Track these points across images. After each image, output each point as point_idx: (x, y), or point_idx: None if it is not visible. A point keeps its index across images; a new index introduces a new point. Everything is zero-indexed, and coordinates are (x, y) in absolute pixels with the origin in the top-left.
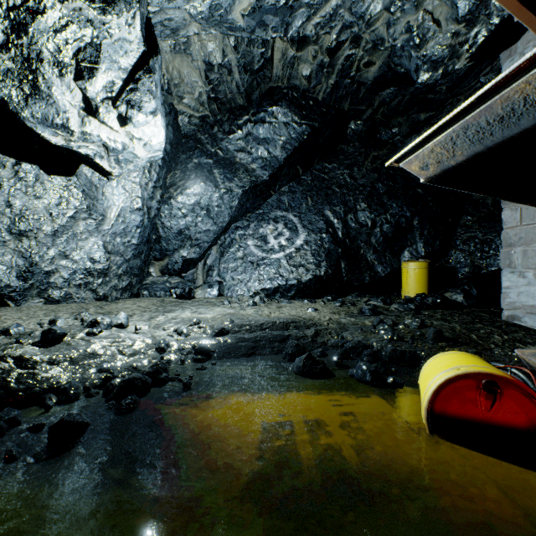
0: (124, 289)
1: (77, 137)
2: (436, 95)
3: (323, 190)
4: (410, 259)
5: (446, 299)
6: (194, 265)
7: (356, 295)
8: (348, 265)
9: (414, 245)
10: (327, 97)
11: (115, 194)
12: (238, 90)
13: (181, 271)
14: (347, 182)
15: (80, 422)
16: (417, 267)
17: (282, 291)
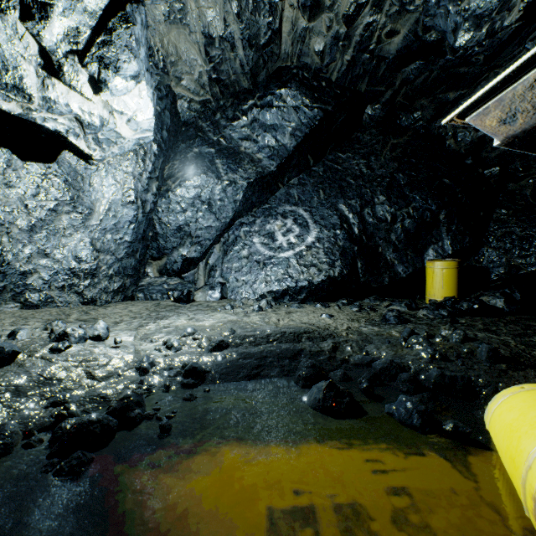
0: (115, 291)
1: (38, 105)
2: (470, 68)
3: (337, 182)
4: (435, 258)
5: (484, 304)
6: (195, 264)
7: (374, 298)
8: (365, 265)
9: (439, 243)
10: (341, 77)
11: (104, 185)
12: (242, 70)
13: (180, 272)
14: (363, 172)
15: None
16: (445, 267)
17: (292, 294)
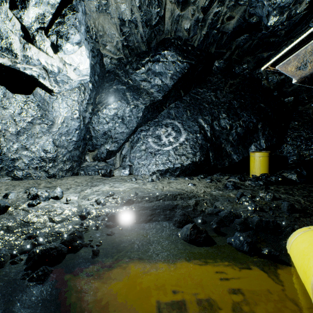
0: (67, 170)
1: (21, 60)
2: (276, 38)
3: (197, 106)
4: (255, 150)
5: (285, 178)
6: (114, 154)
7: (219, 174)
8: (214, 155)
9: (258, 141)
10: (200, 44)
11: (60, 108)
12: (142, 40)
13: (105, 158)
14: (213, 100)
15: None
16: (261, 156)
17: (171, 172)
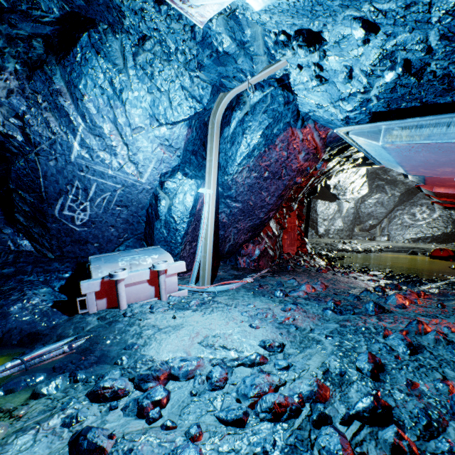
0: (347, 236)
1: (347, 199)
2: None
3: None
4: None
5: None
6: (374, 227)
7: None
8: None
9: None
10: None
11: (345, 204)
12: None
13: (368, 230)
14: None
15: (360, 251)
16: None
17: (422, 239)
